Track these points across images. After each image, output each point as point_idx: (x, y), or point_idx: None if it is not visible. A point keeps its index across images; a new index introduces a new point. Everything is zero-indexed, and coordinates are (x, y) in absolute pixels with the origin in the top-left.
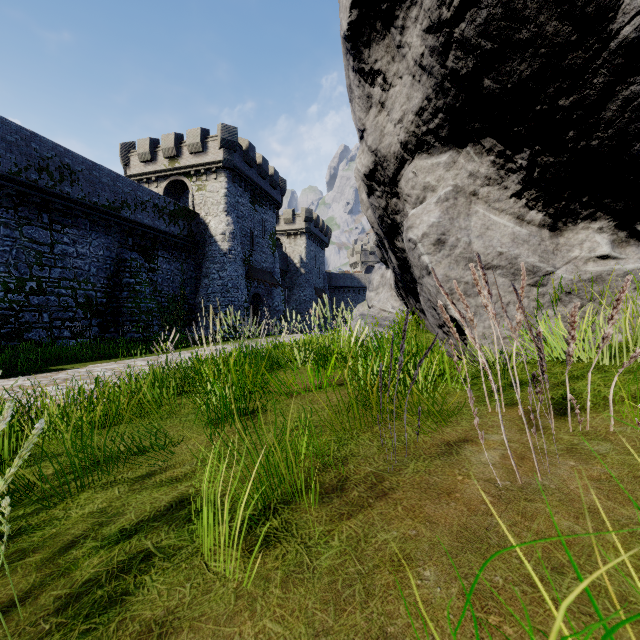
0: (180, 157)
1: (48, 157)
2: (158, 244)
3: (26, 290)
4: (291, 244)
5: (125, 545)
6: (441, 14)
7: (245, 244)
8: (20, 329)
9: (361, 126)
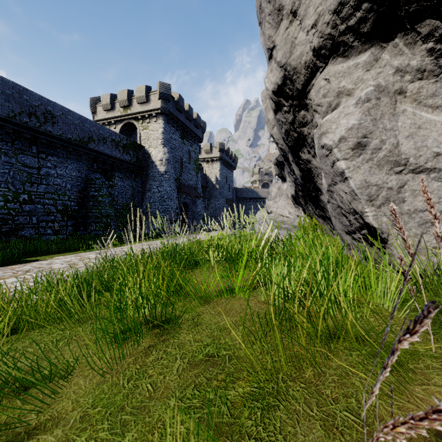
0: (131, 106)
1: (36, 105)
2: (115, 168)
3: (20, 200)
4: (209, 168)
5: None
6: None
7: (176, 167)
8: (16, 228)
9: (270, 44)
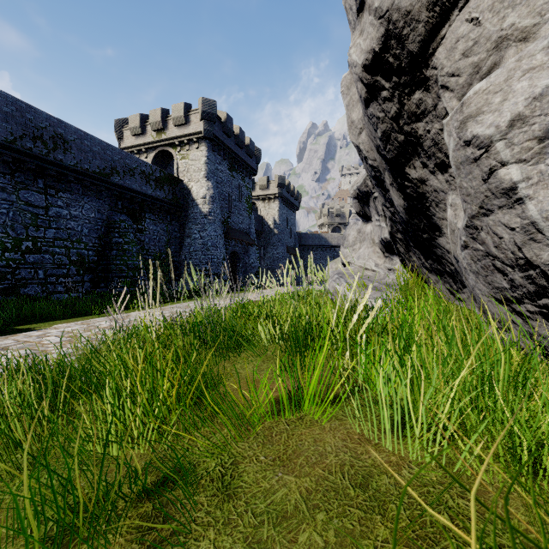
0: (166, 130)
1: (42, 127)
2: (145, 207)
3: (22, 249)
4: (265, 207)
5: None
6: None
7: (224, 207)
8: (17, 285)
9: None
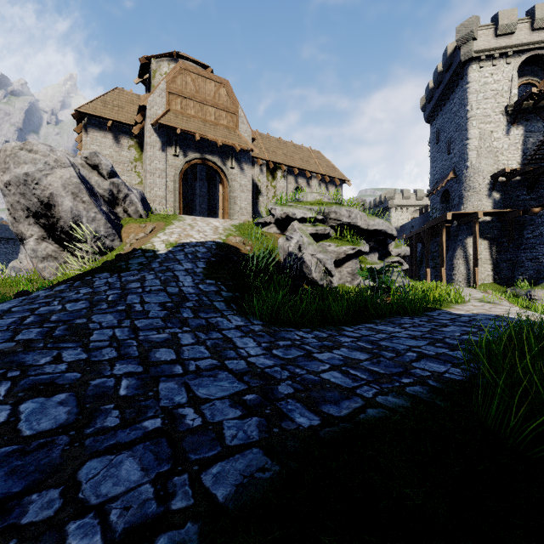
0: None
1: None
2: None
3: None
4: None
5: None
6: (29, 206)
7: None
8: None
9: (8, 209)
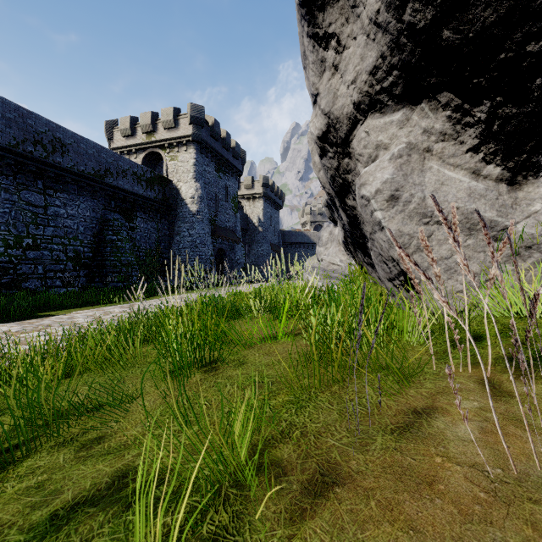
0: (156, 132)
1: (42, 132)
2: (137, 206)
3: (23, 246)
4: (250, 206)
5: (50, 541)
6: None
7: (211, 206)
8: (18, 279)
9: (315, 91)
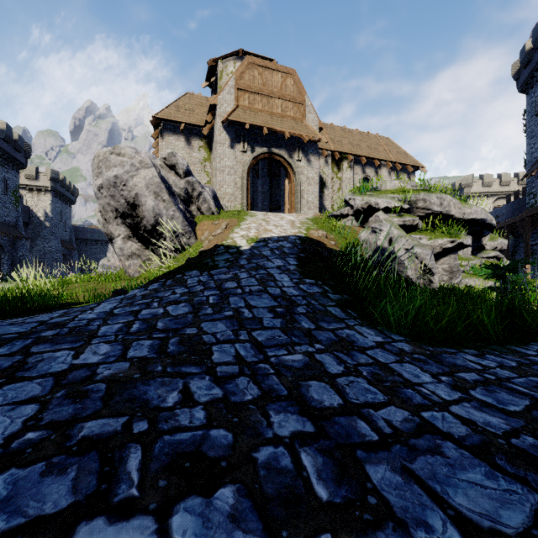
0: None
1: None
2: None
3: None
4: (34, 198)
5: None
6: (117, 207)
7: None
8: None
9: (100, 211)
